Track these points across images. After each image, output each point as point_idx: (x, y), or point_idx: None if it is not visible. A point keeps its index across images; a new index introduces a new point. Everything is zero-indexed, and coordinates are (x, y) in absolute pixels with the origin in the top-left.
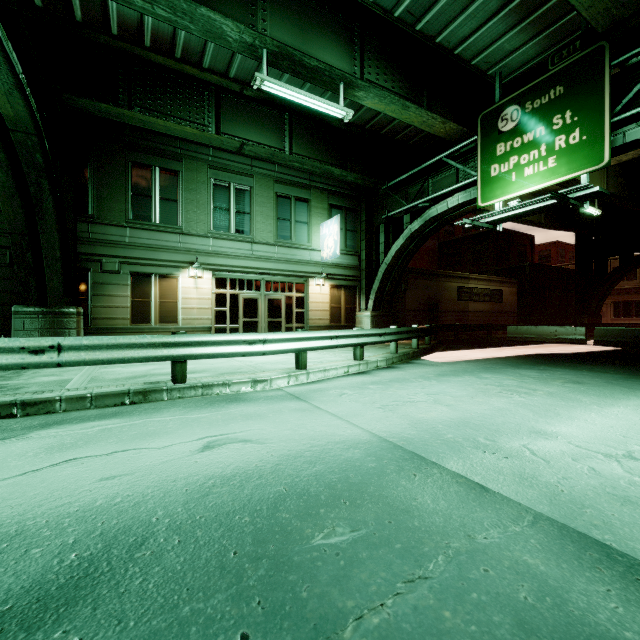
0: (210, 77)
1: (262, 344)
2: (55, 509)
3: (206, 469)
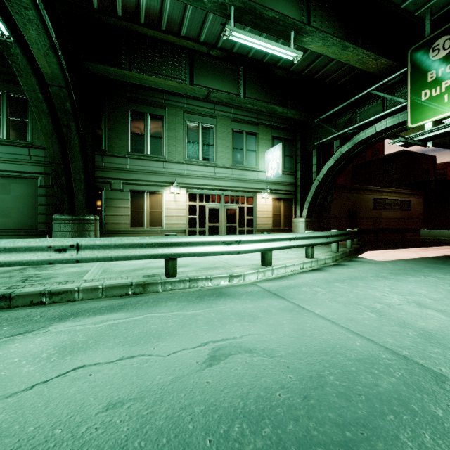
0: (186, 43)
1: (237, 244)
2: None
3: (223, 398)
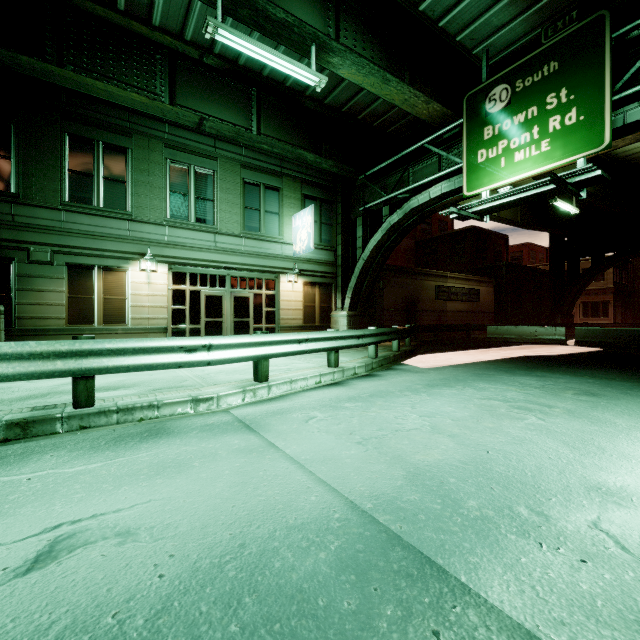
0: (162, 38)
1: (206, 351)
2: None
3: None
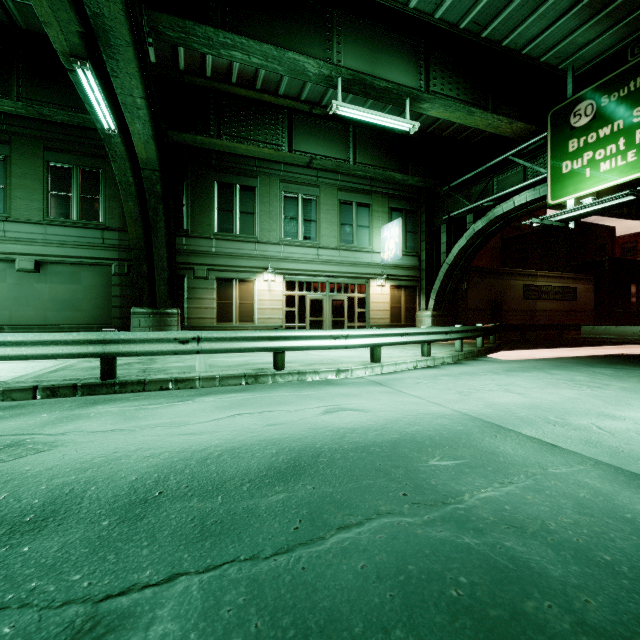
0: (284, 102)
1: (344, 339)
2: (251, 438)
3: (334, 424)
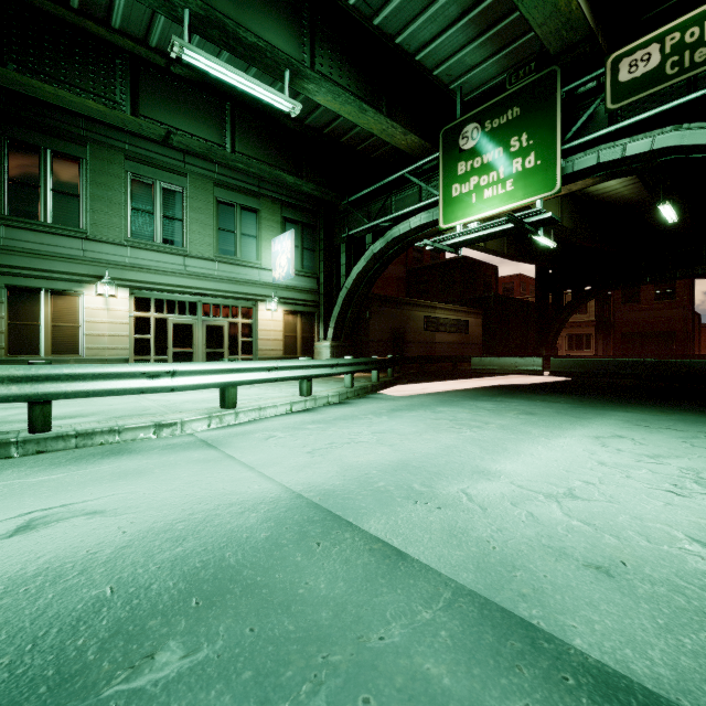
0: (123, 42)
1: (170, 377)
2: None
3: None
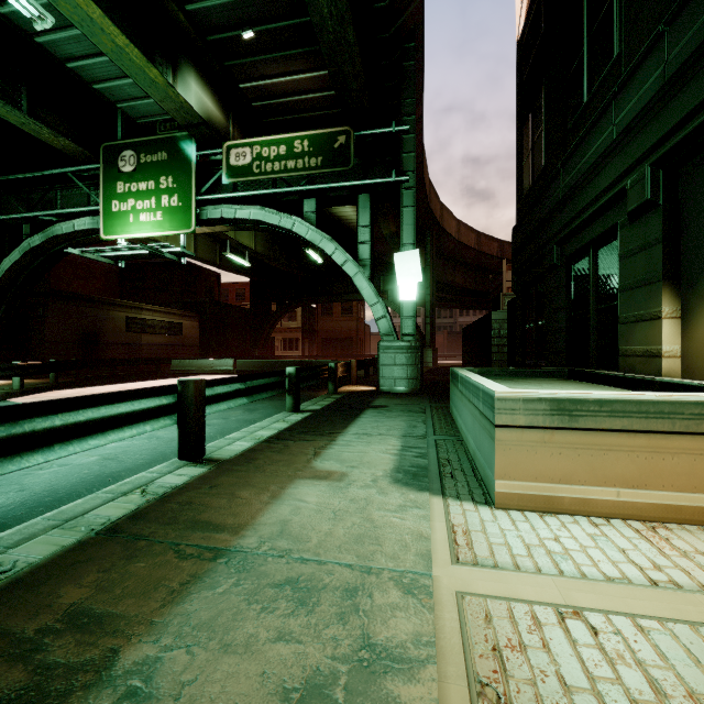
0: None
1: None
2: None
3: None
